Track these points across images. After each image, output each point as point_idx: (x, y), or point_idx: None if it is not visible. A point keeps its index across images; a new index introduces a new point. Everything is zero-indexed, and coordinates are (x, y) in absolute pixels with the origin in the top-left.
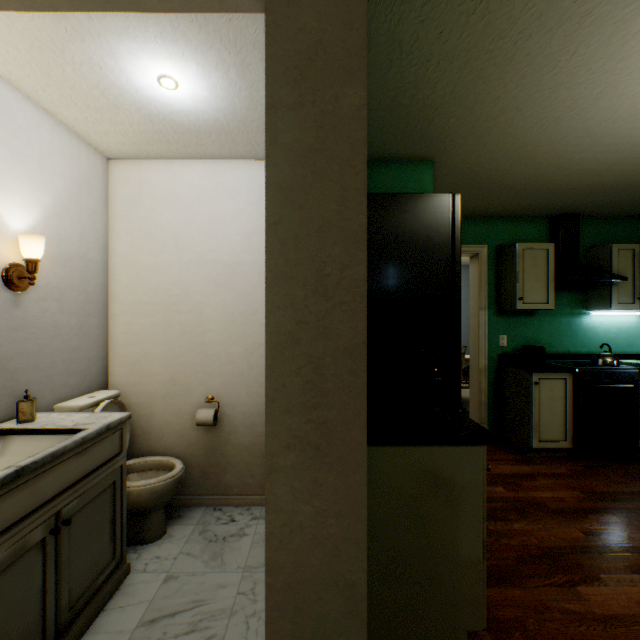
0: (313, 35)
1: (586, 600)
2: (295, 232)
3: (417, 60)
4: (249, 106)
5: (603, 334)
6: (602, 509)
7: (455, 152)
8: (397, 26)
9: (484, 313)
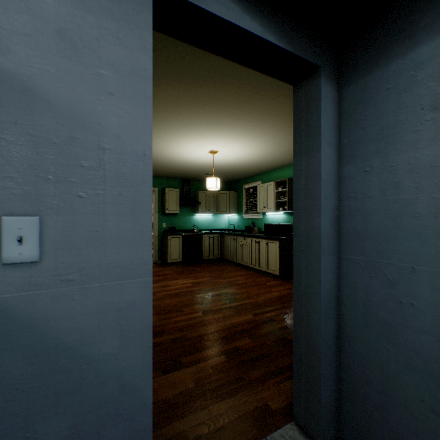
0: None
1: None
2: None
3: None
4: None
5: (201, 222)
6: (176, 273)
7: None
8: None
9: (157, 214)
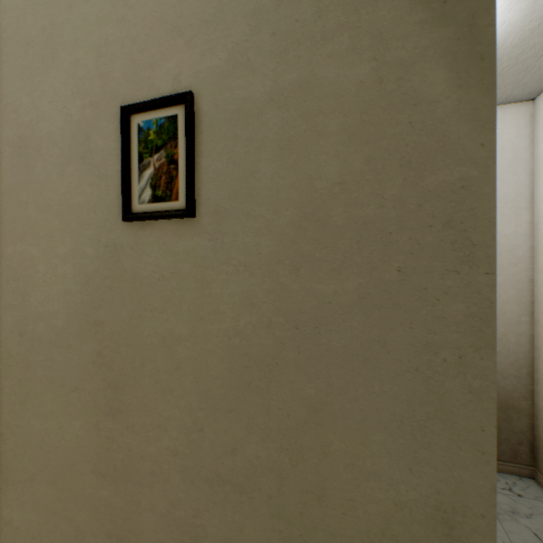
0: None
1: None
2: None
3: None
4: (519, 42)
5: None
6: None
7: None
8: None
9: None
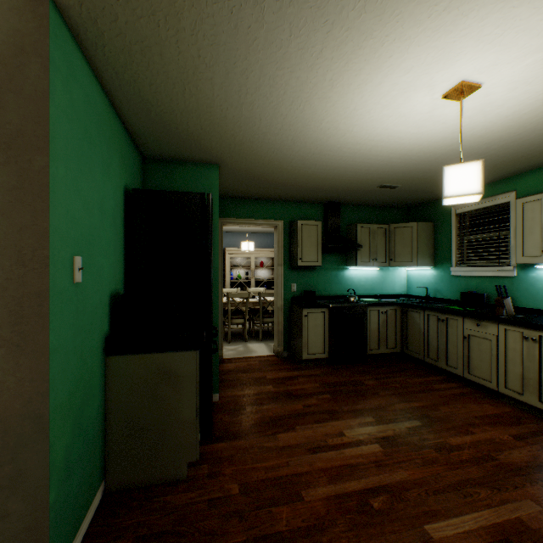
0: (17, 126)
1: (278, 440)
2: (5, 231)
3: (166, 110)
4: None
5: (357, 282)
6: (324, 392)
7: (230, 161)
8: (140, 92)
9: (281, 268)
